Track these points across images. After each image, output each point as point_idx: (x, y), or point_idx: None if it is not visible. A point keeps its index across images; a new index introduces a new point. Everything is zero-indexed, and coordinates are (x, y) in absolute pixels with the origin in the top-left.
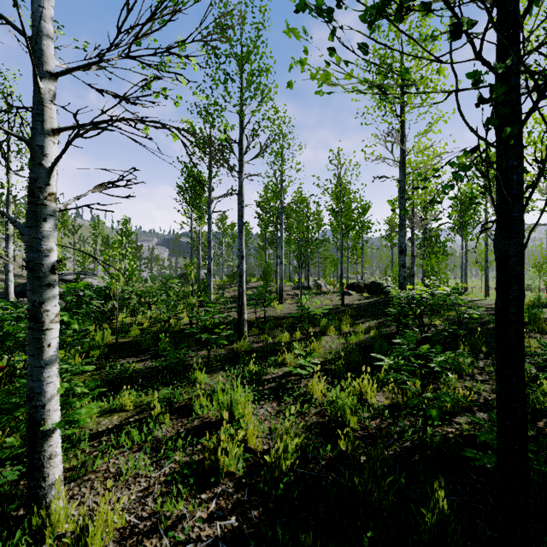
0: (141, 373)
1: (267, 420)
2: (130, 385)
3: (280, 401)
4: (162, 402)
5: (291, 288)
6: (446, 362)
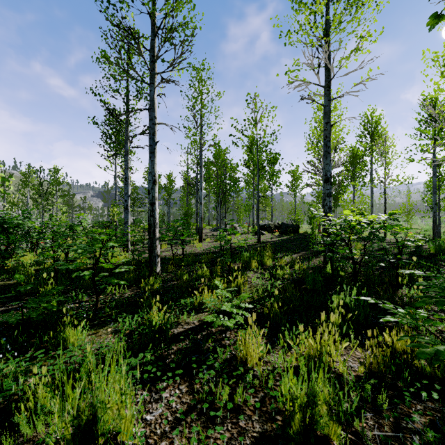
0: None
1: (166, 435)
2: None
3: (194, 378)
4: None
5: (210, 230)
6: None
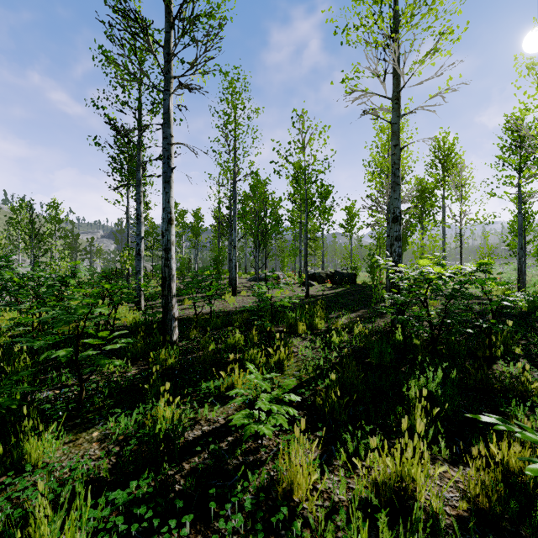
0: None
1: None
2: None
3: (212, 527)
4: None
5: (246, 280)
6: None
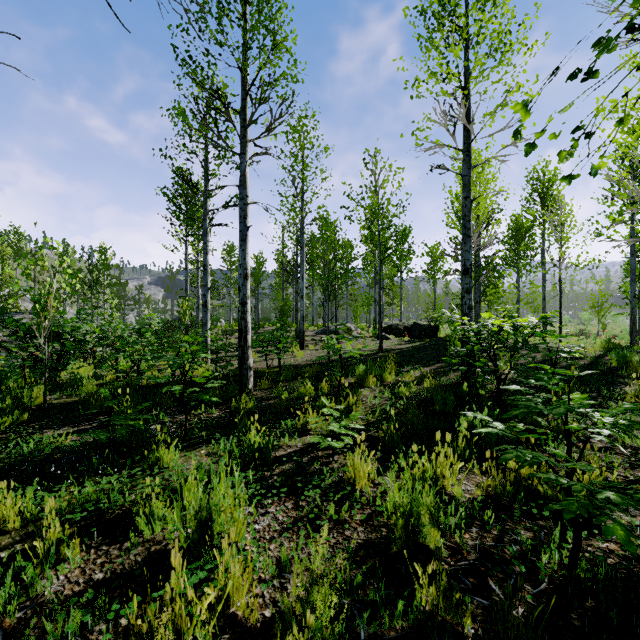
0: (69, 454)
1: (275, 540)
2: (38, 476)
3: (300, 497)
4: (84, 510)
5: (314, 333)
6: (626, 426)
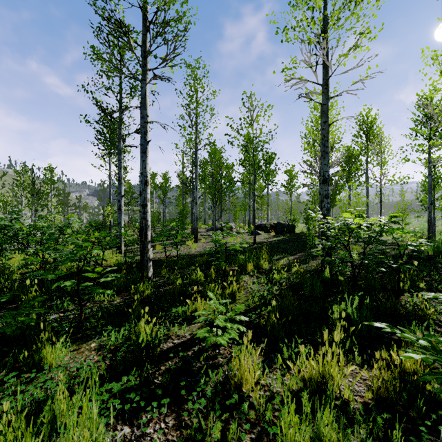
0: None
1: None
2: None
3: (183, 408)
4: None
5: (205, 230)
6: None
